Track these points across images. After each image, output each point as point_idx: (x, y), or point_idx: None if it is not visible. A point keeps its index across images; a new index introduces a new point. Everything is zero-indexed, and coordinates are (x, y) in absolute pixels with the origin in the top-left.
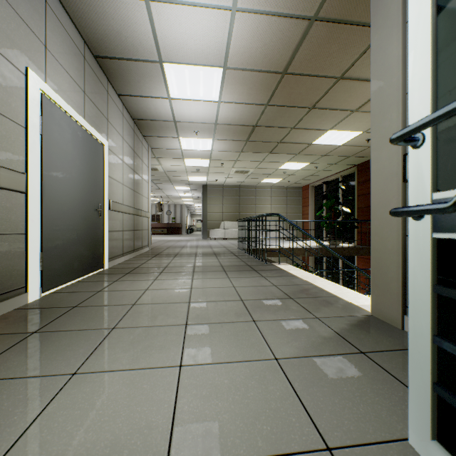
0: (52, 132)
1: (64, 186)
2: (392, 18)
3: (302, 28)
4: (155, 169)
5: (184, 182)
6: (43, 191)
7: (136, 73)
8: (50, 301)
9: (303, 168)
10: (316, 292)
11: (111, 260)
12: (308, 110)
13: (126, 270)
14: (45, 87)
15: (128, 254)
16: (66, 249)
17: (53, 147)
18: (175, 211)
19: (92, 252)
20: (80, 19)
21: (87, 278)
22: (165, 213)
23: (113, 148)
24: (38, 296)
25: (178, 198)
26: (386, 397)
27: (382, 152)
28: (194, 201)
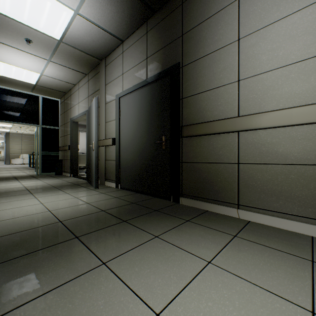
0: None
1: None
2: None
3: None
4: None
5: None
6: None
7: None
8: None
9: None
10: None
11: None
12: None
13: None
14: None
15: None
16: None
17: None
18: None
19: None
20: None
21: None
22: None
23: None
24: None
25: None
26: None
27: None
28: None
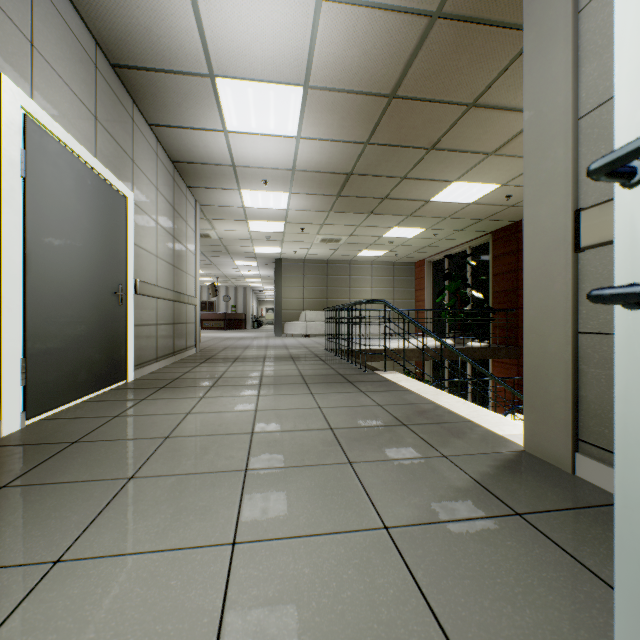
0: (42, 174)
1: (63, 257)
2: (558, 6)
3: (419, 28)
4: (206, 236)
5: (248, 254)
6: (28, 264)
7: (175, 91)
8: (37, 432)
9: (418, 236)
10: (441, 415)
11: (138, 368)
12: (425, 152)
13: (160, 383)
14: (32, 106)
15: (165, 359)
16: (66, 352)
17: (45, 198)
18: (236, 297)
19: (108, 357)
20: (87, 6)
21: (100, 395)
22: (222, 299)
23: (142, 203)
24: (18, 426)
25: (240, 278)
26: (565, 595)
27: (541, 207)
28: (263, 283)
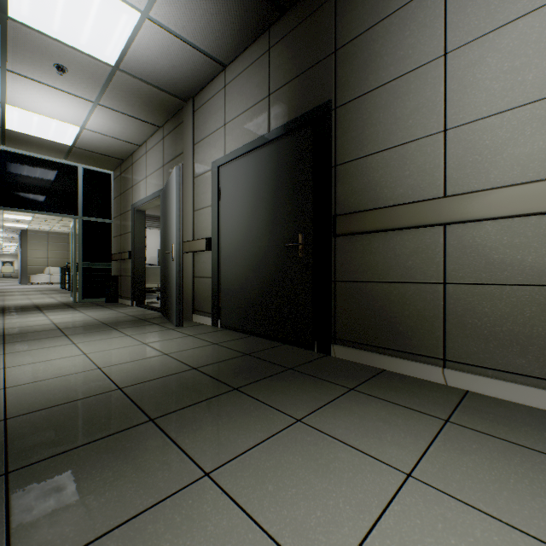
0: None
1: None
2: None
3: None
4: None
5: None
6: None
7: None
8: None
9: None
10: None
11: None
12: None
13: None
14: None
15: None
16: None
17: None
18: None
19: None
20: None
21: None
22: None
23: None
24: None
25: None
26: None
27: None
28: (5, 241)
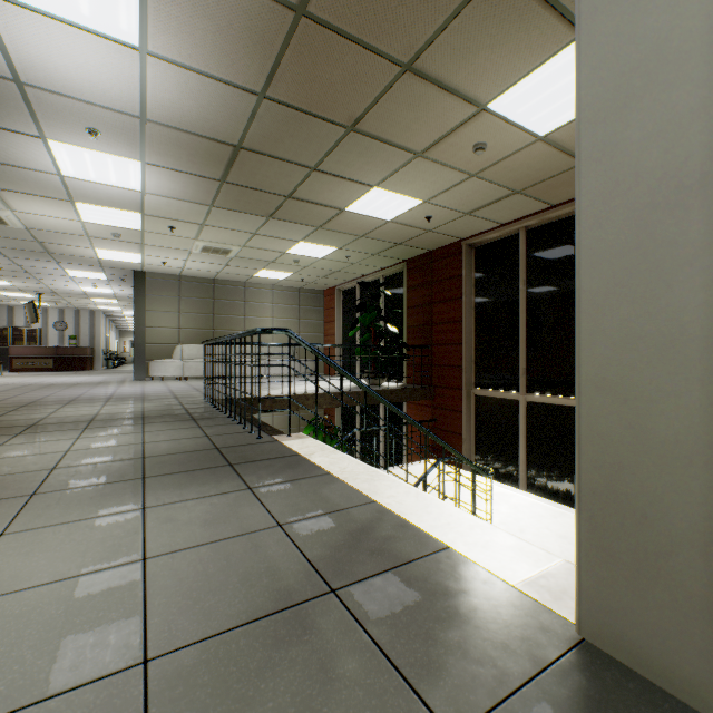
0: None
1: None
2: None
3: None
4: None
5: (87, 260)
6: None
7: None
8: None
9: (328, 256)
10: (393, 538)
11: None
12: (343, 133)
13: None
14: None
15: None
16: None
17: None
18: (78, 324)
19: None
20: None
21: None
22: (52, 326)
23: None
24: None
25: (82, 296)
26: None
27: (630, 120)
28: (123, 306)
